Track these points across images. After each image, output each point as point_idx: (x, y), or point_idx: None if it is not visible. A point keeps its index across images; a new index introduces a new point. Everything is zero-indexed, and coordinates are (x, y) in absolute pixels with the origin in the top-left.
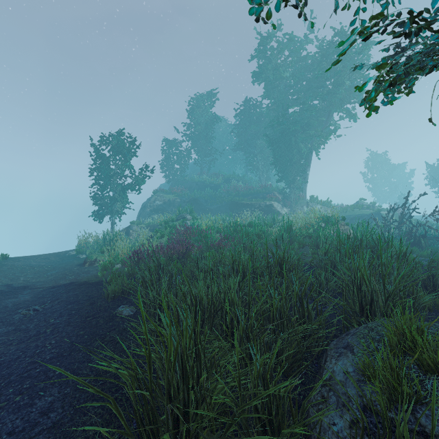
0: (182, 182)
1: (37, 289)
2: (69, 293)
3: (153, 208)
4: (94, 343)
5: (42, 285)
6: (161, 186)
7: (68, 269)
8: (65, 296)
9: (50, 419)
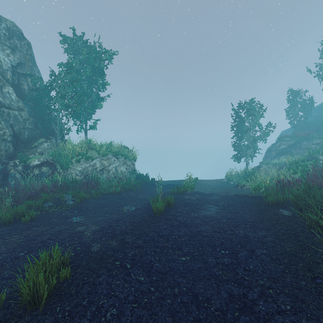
0: (307, 126)
1: (219, 195)
2: (240, 199)
3: (278, 152)
4: (272, 222)
5: (220, 194)
6: (282, 132)
7: (229, 188)
8: (238, 200)
9: (268, 239)
